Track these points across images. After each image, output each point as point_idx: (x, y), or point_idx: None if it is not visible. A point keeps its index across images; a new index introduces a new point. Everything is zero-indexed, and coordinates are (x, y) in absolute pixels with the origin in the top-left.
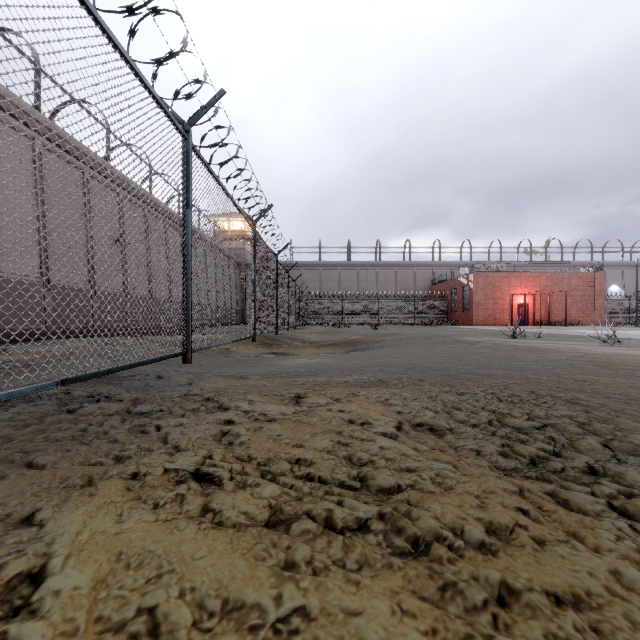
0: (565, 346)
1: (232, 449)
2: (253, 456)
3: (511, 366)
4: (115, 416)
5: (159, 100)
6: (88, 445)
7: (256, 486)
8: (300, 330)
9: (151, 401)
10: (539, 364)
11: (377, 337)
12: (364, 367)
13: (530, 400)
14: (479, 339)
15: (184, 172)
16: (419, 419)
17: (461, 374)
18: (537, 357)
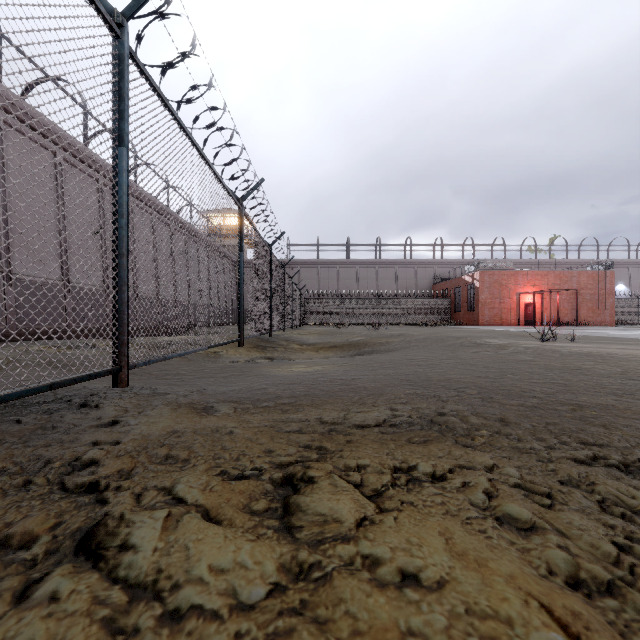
0: (621, 351)
1: None
2: None
3: (605, 387)
4: None
5: None
6: None
7: None
8: (297, 331)
9: None
10: None
11: (382, 338)
12: (389, 387)
13: None
14: (503, 342)
15: (114, 88)
16: None
17: (554, 405)
18: (613, 369)
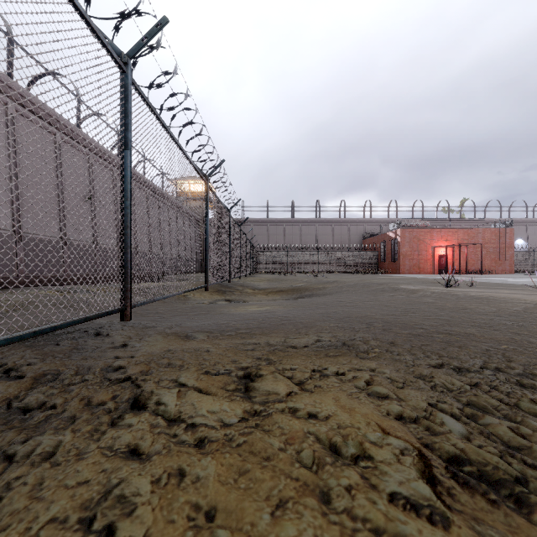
0: (505, 295)
1: None
2: None
3: (477, 321)
4: None
5: (83, 12)
6: None
7: None
8: (251, 278)
9: (55, 381)
10: (504, 318)
11: (319, 284)
12: (319, 322)
13: None
14: (416, 287)
15: (122, 108)
16: (448, 445)
17: (432, 334)
18: (491, 309)
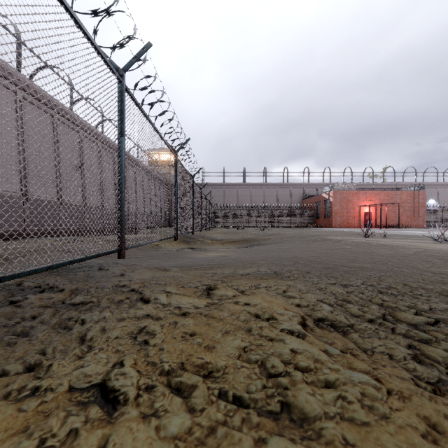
0: (407, 243)
1: (145, 351)
2: (165, 362)
3: (374, 260)
4: (48, 309)
5: (96, 46)
6: (5, 347)
7: (163, 412)
8: (210, 231)
9: (86, 292)
10: (395, 258)
11: (265, 236)
12: (260, 260)
13: (407, 292)
14: (340, 238)
15: (119, 107)
16: (319, 314)
17: (338, 267)
18: (390, 252)
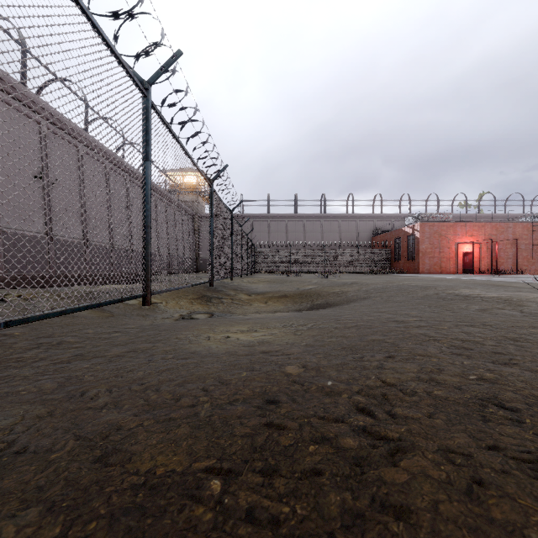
0: None
1: None
2: None
3: None
4: None
5: None
6: None
7: None
8: (248, 279)
9: None
10: None
11: (334, 287)
12: None
13: None
14: (497, 294)
15: None
16: None
17: None
18: None
